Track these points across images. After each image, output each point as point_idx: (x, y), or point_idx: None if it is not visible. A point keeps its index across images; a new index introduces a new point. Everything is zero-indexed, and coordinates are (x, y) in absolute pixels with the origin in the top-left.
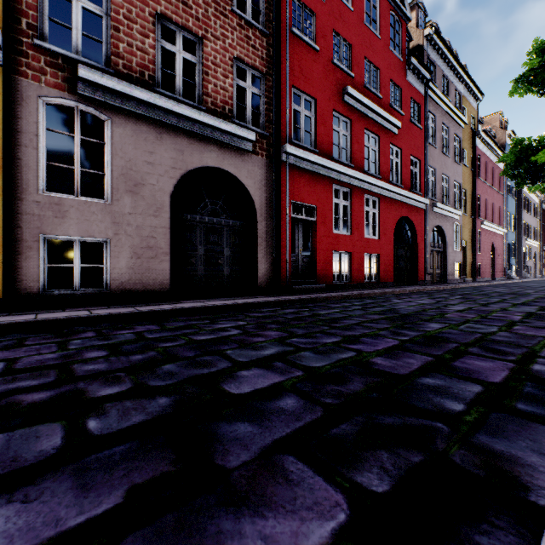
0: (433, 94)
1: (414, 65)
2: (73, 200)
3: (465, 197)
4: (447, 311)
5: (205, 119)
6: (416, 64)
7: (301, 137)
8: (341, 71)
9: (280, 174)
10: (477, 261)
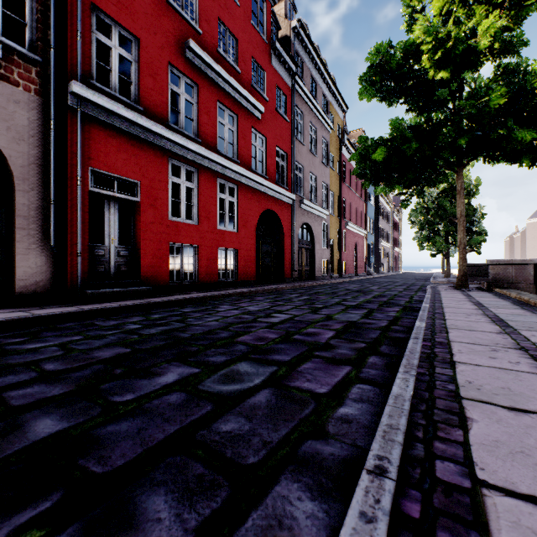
0: (300, 89)
1: (279, 52)
2: None
3: (333, 198)
4: (256, 326)
5: None
6: (282, 51)
7: (112, 83)
8: (182, 18)
9: (66, 126)
10: (343, 258)
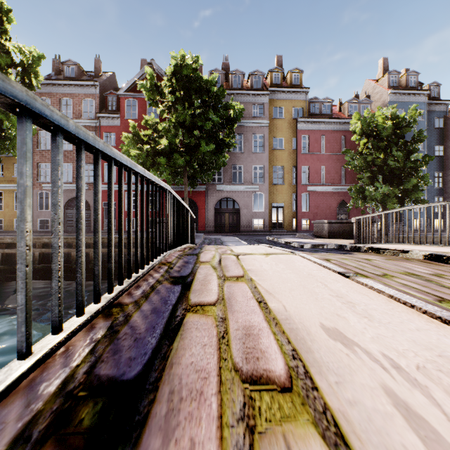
0: None
1: None
2: (43, 211)
3: (283, 171)
4: None
5: (70, 186)
6: None
7: None
8: None
9: None
10: (300, 217)
